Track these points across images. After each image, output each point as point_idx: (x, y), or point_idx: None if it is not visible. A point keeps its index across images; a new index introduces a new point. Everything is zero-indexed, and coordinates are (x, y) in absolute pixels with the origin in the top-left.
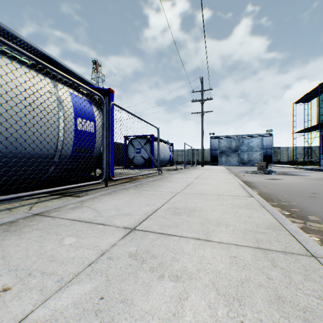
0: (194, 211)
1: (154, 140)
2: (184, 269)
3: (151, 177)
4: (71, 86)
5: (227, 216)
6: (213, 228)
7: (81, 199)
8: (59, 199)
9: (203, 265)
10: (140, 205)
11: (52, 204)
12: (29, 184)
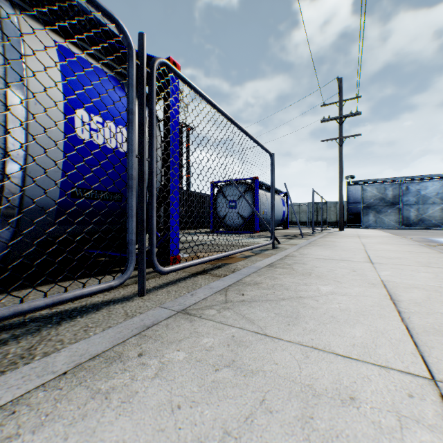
0: None
1: (259, 187)
2: None
3: (259, 257)
4: (69, 37)
5: None
6: None
7: None
8: None
9: None
10: None
11: None
12: None
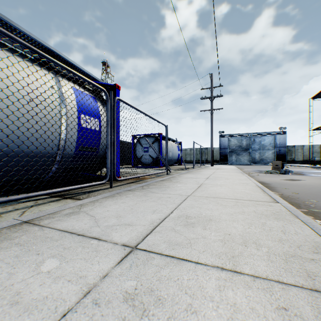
0: (210, 222)
1: (162, 139)
2: None
3: (158, 177)
4: (75, 81)
5: (253, 229)
6: (240, 249)
7: (81, 202)
8: (57, 202)
9: None
10: (145, 211)
11: (47, 208)
12: (33, 184)
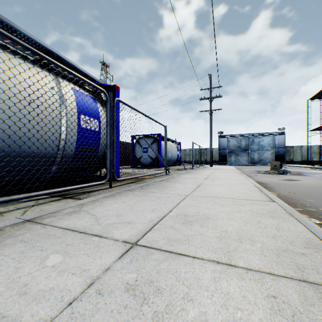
0: (208, 220)
1: (162, 139)
2: (203, 318)
3: (158, 178)
4: (75, 82)
5: (249, 227)
6: (235, 245)
7: (81, 201)
8: (58, 202)
9: (230, 311)
10: (144, 210)
11: (48, 208)
12: (32, 185)
